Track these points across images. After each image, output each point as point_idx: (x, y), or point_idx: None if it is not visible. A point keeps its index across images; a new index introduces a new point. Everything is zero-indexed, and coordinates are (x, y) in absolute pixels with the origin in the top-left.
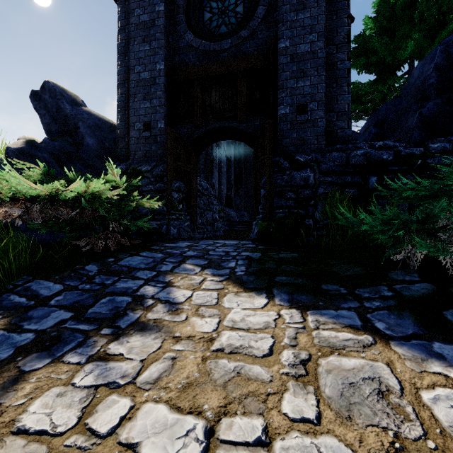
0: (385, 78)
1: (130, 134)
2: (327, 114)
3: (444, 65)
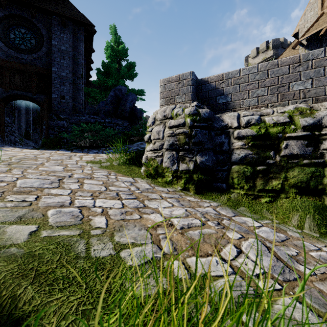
0: (107, 90)
1: None
2: (74, 101)
3: (114, 95)
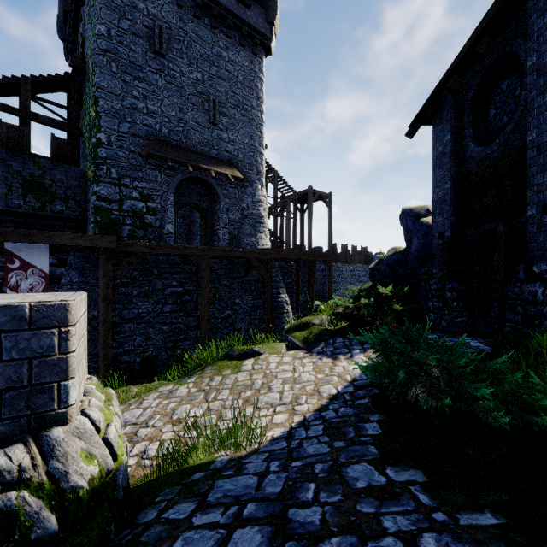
0: None
1: (433, 242)
2: None
3: None
